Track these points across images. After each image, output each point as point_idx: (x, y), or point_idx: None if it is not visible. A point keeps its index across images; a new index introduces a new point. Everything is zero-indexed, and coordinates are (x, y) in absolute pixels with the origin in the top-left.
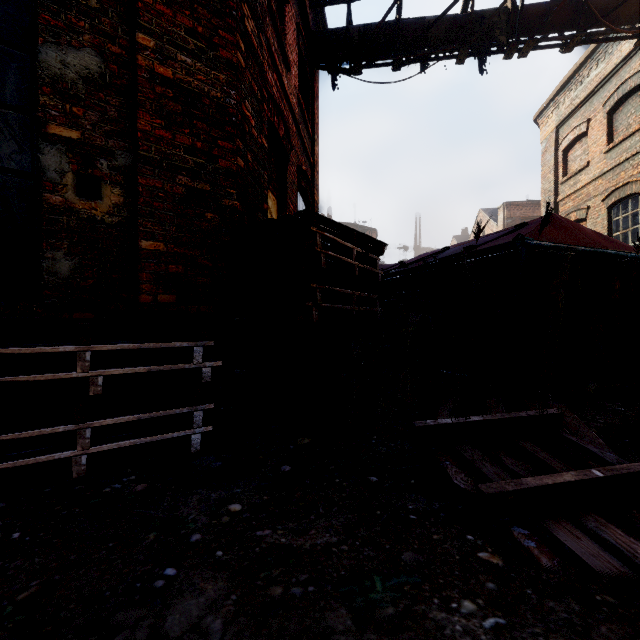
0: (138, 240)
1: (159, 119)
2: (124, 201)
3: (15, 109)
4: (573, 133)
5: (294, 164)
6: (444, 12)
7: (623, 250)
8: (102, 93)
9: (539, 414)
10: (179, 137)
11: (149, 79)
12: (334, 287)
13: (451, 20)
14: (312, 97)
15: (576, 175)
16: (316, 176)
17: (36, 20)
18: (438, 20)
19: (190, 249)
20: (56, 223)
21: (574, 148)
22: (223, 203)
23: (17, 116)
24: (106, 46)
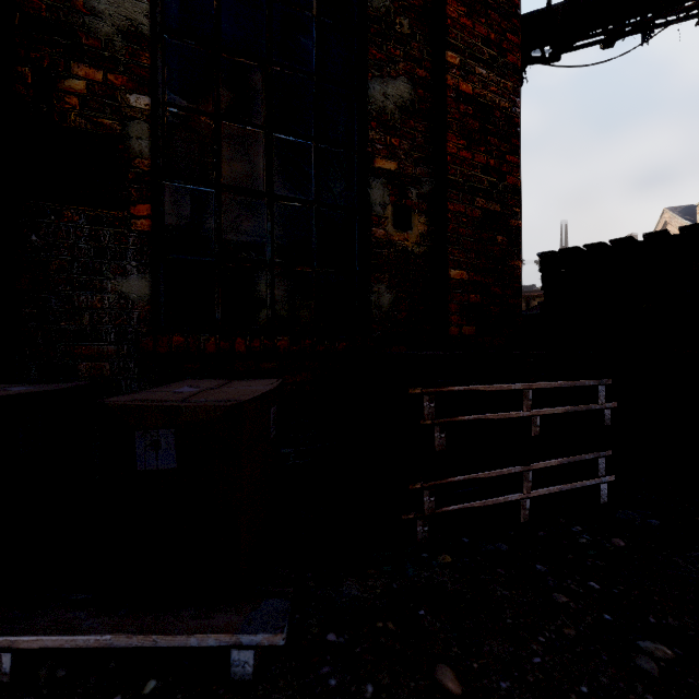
0: (448, 269)
1: (462, 139)
2: (427, 230)
3: (345, 148)
4: None
5: None
6: None
7: None
8: (412, 120)
9: None
10: (476, 156)
11: (455, 98)
12: None
13: None
14: None
15: None
16: None
17: (366, 57)
18: None
19: (485, 276)
20: (380, 257)
21: None
22: (510, 224)
23: (347, 154)
24: (415, 71)
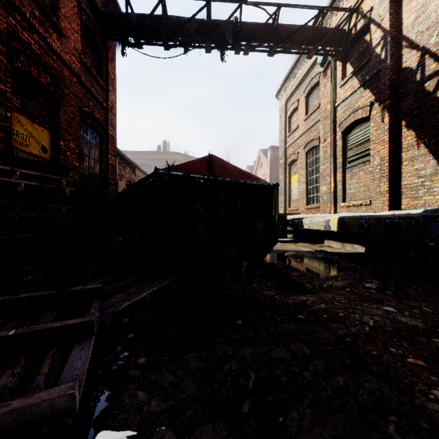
0: None
1: None
2: None
3: None
4: (292, 107)
5: (74, 106)
6: (192, 16)
7: (246, 179)
8: None
9: (80, 289)
10: None
11: None
12: (2, 199)
13: (199, 22)
14: (107, 59)
15: (294, 132)
16: (112, 117)
17: None
18: (189, 21)
19: None
20: None
21: (293, 116)
22: None
23: None
24: None
